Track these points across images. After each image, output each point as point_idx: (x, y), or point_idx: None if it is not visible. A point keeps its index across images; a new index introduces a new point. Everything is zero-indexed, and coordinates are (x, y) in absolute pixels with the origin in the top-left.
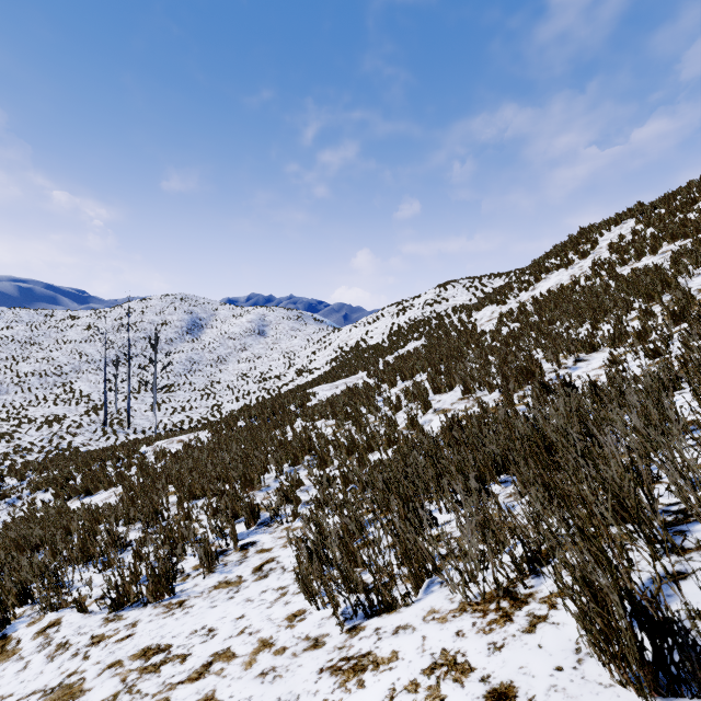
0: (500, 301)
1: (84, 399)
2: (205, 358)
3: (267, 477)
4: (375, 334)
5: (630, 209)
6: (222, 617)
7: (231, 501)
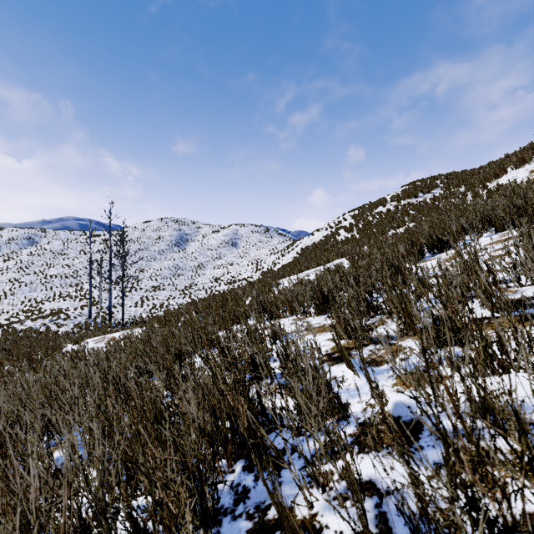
0: None
1: (88, 296)
2: (188, 265)
3: None
4: (340, 233)
5: None
6: None
7: None
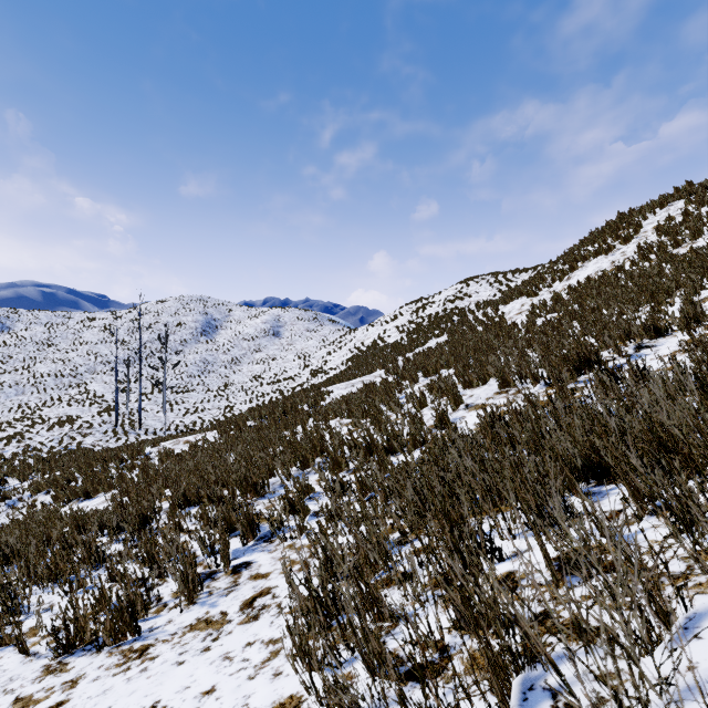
0: (530, 293)
1: (98, 399)
2: (219, 359)
3: (273, 481)
4: (393, 333)
5: (678, 189)
6: (185, 687)
7: (227, 509)
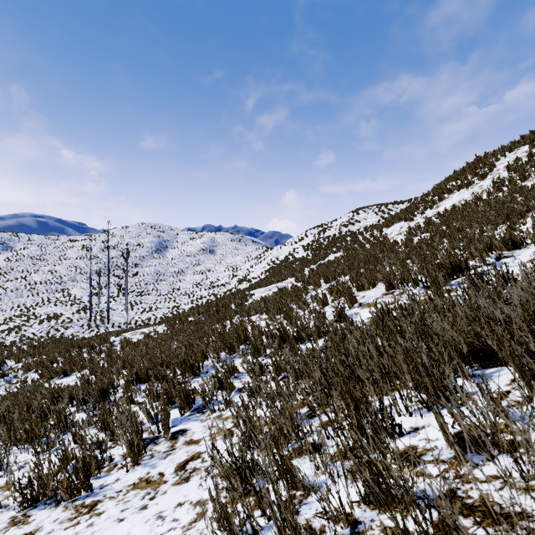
0: (407, 218)
1: (77, 301)
2: (168, 271)
3: (206, 363)
4: (300, 250)
5: (523, 137)
6: None
7: (169, 386)
